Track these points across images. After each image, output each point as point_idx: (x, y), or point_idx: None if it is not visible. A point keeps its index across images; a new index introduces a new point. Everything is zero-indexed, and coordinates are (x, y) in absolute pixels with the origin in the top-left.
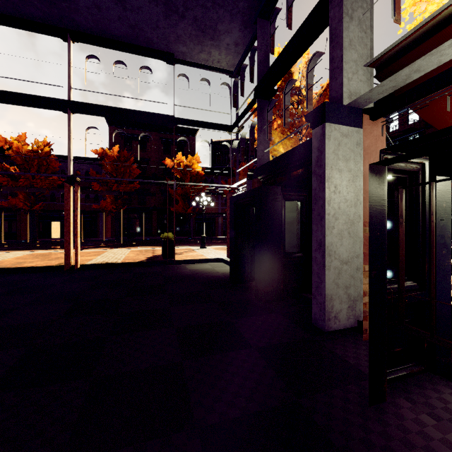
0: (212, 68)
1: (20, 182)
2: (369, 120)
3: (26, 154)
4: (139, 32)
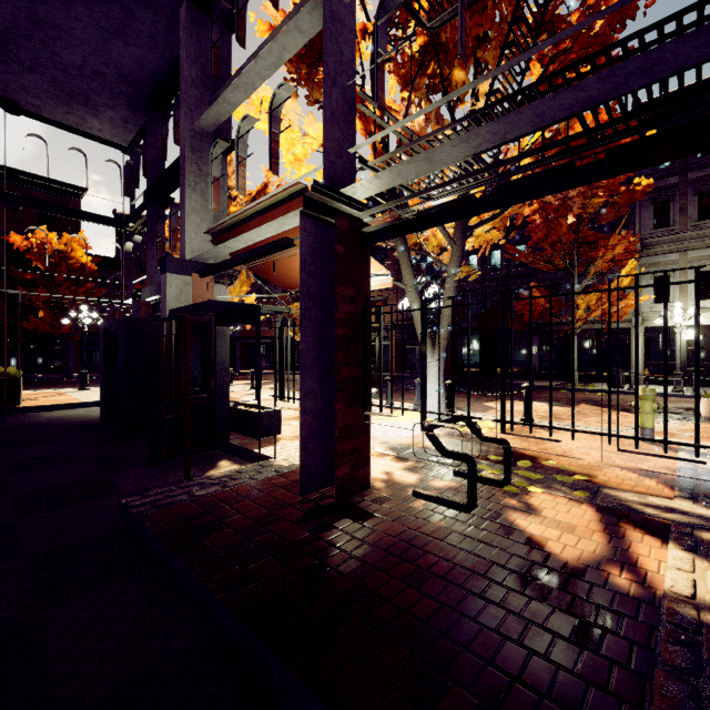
0: (90, 136)
1: None
2: (198, 277)
3: None
4: None
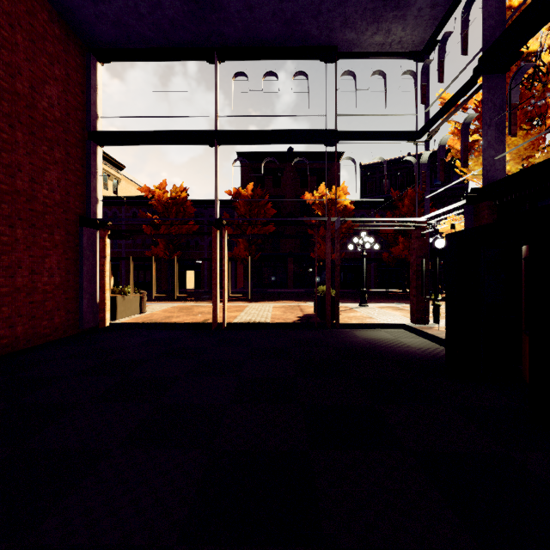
0: (388, 55)
1: (161, 231)
2: None
3: (166, 201)
4: (295, 28)
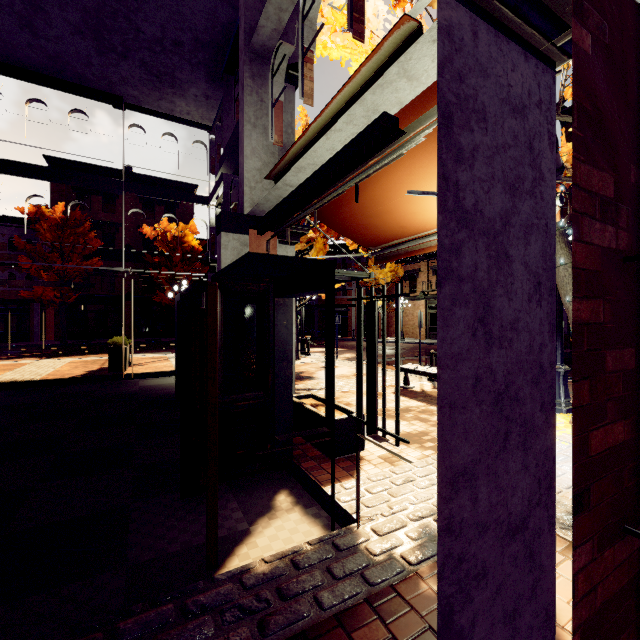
0: (181, 120)
1: None
2: (256, 235)
3: None
4: (64, 66)
